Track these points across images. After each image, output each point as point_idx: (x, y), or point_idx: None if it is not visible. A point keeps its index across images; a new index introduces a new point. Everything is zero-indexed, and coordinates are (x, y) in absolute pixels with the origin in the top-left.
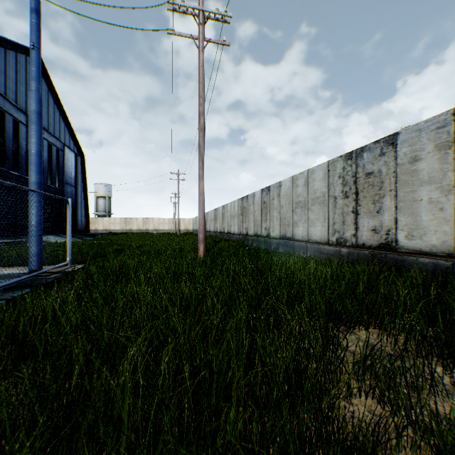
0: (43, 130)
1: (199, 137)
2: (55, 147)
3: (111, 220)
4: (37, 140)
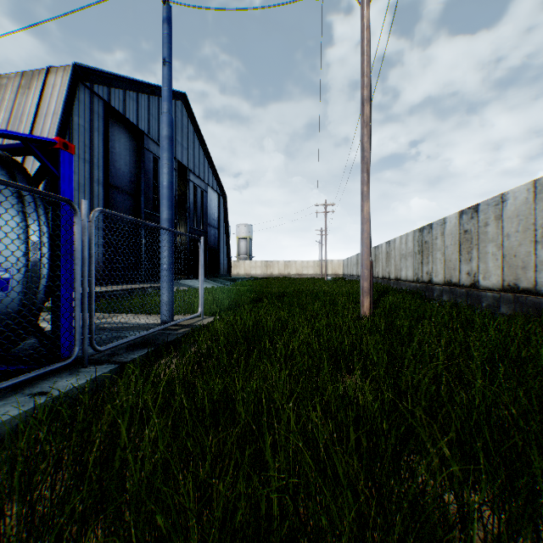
0: (189, 172)
1: (362, 136)
2: (199, 189)
3: (251, 264)
4: (167, 170)
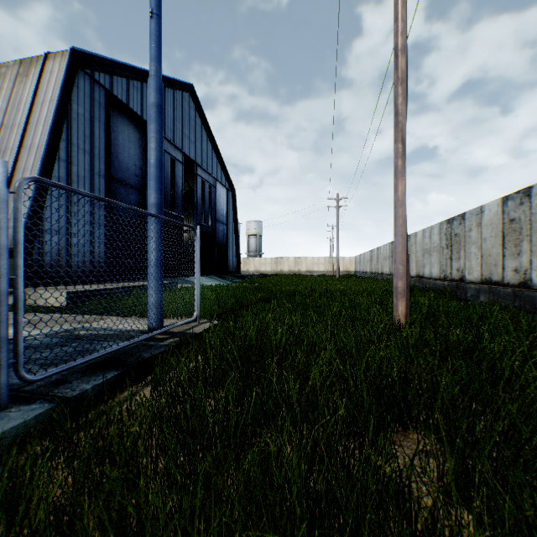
0: (196, 166)
1: (395, 97)
2: (207, 183)
3: (261, 261)
4: (155, 145)
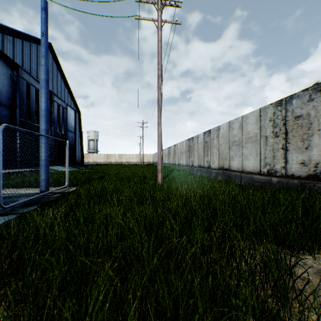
0: (54, 95)
1: (158, 94)
2: (62, 107)
3: (97, 155)
4: (45, 99)
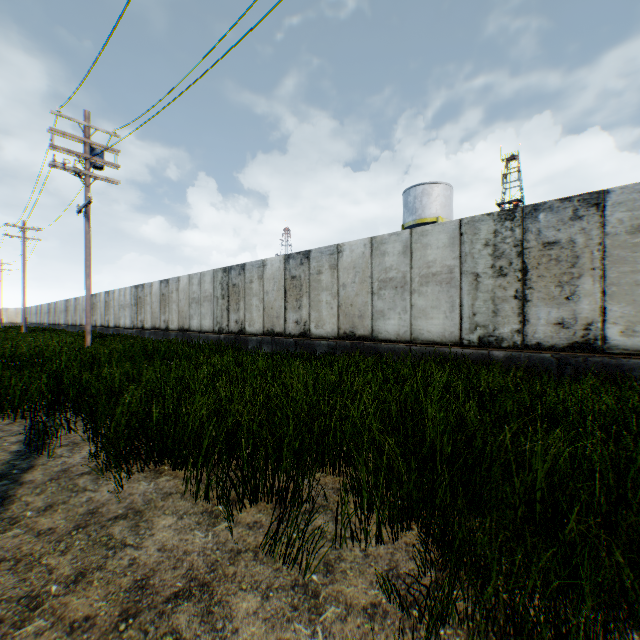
0: None
1: (24, 281)
2: None
3: None
4: None
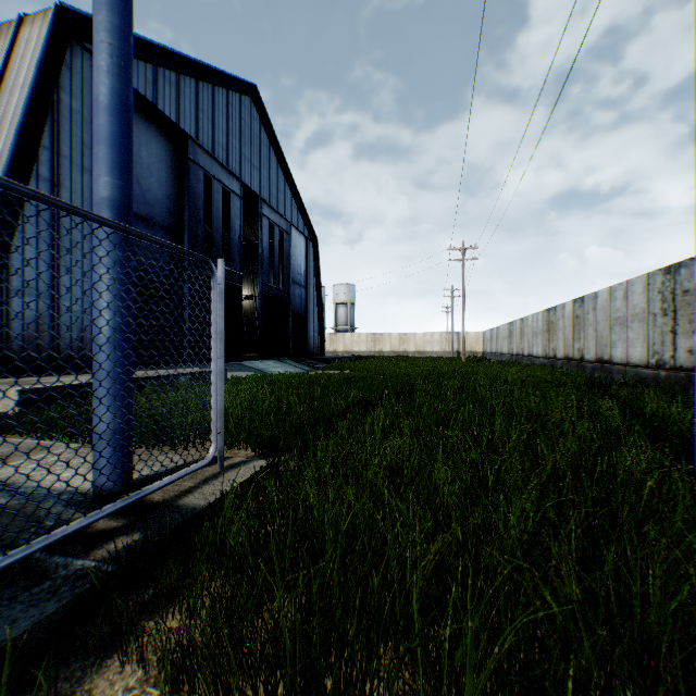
0: (262, 203)
1: None
2: (278, 228)
3: (353, 338)
4: (109, 61)
